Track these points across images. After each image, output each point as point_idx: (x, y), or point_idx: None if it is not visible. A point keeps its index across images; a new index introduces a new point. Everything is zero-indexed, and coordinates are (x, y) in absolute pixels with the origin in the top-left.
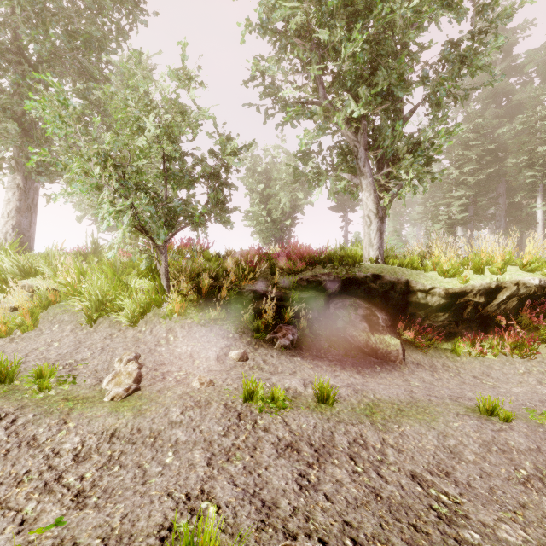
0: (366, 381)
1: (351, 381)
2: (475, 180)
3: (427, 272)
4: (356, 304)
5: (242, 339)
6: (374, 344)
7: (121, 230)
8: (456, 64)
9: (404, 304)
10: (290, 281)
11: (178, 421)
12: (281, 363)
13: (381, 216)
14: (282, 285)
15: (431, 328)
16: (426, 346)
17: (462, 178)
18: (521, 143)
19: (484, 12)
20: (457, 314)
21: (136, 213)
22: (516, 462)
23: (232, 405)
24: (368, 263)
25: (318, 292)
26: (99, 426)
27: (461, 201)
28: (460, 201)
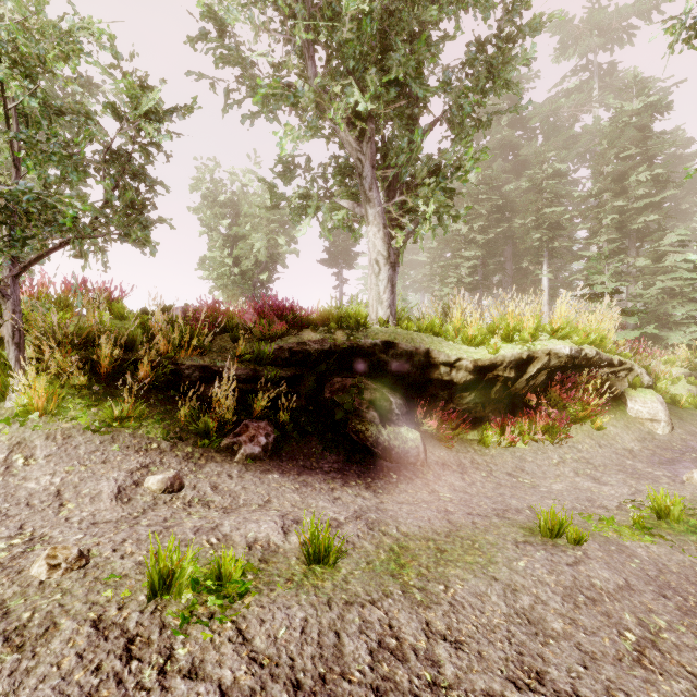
0: (381, 502)
1: (359, 505)
2: (485, 239)
3: (449, 340)
4: (361, 384)
5: (176, 451)
6: (386, 441)
7: None
8: (484, 71)
9: (424, 382)
10: (263, 352)
11: None
12: (246, 488)
13: (393, 261)
14: (251, 358)
15: (455, 414)
16: (450, 438)
17: (472, 236)
18: (529, 202)
19: (513, 13)
20: (484, 393)
21: None
22: (615, 619)
23: (116, 619)
24: (375, 326)
25: (307, 368)
26: None
27: (471, 262)
28: (470, 262)
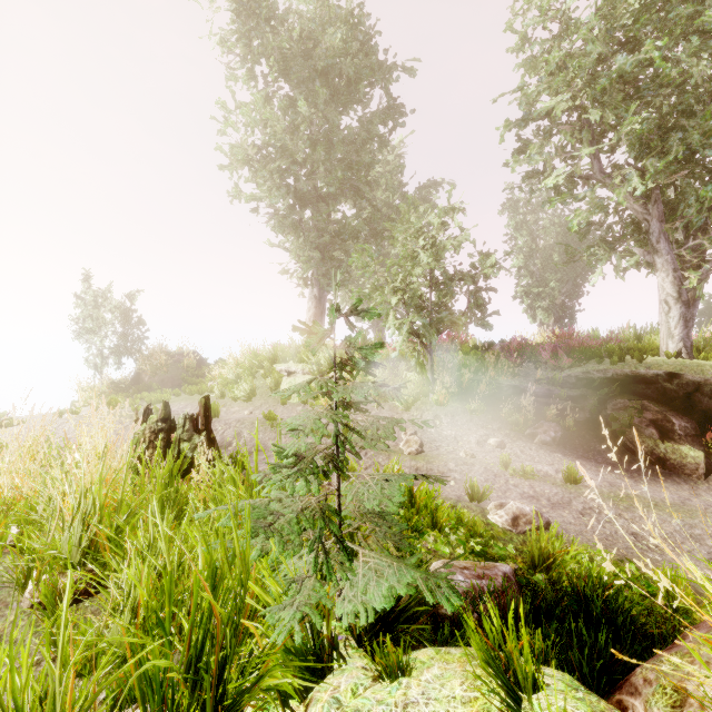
0: (635, 485)
1: (615, 481)
2: None
3: None
4: (638, 406)
5: (501, 431)
6: (662, 453)
7: (402, 337)
8: None
9: None
10: (554, 378)
11: (454, 469)
12: (539, 456)
13: (686, 300)
14: (546, 381)
15: None
16: None
17: None
18: None
19: None
20: None
21: (411, 323)
22: None
23: (490, 469)
24: (665, 357)
25: (592, 390)
26: (408, 464)
27: None
28: None
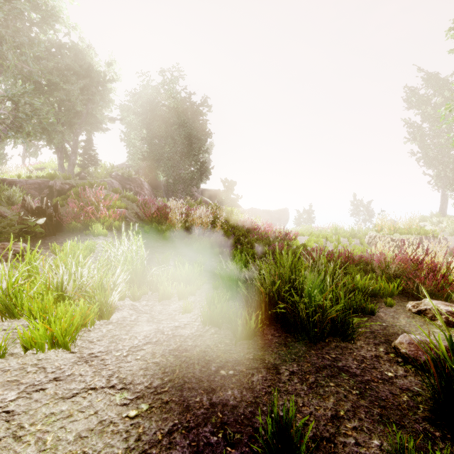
0: None
1: None
2: None
3: None
4: None
5: None
6: None
7: None
8: None
9: None
10: None
11: None
12: None
13: None
14: None
15: None
16: None
17: None
18: None
19: None
20: None
21: None
22: None
23: None
24: None
25: None
26: None
27: None
28: None
